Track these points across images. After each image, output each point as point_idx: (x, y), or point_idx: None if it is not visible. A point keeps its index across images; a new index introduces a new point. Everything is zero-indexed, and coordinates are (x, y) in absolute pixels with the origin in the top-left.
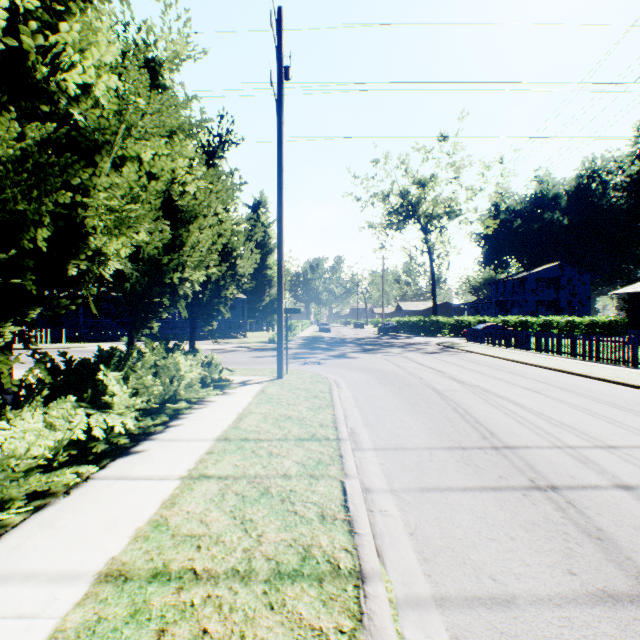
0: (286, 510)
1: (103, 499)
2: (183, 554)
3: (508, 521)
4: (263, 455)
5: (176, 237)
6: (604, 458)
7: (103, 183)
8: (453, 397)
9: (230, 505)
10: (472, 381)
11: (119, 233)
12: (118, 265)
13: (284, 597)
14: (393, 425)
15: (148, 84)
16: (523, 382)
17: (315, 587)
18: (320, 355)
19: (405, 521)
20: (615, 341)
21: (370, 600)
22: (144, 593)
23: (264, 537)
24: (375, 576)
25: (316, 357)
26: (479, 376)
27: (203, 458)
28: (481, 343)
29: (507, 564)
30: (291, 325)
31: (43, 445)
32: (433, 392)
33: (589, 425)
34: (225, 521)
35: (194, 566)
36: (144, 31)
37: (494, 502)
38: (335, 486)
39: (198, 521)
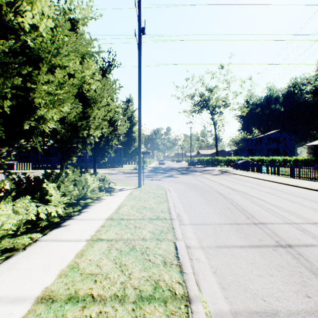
0: (144, 259)
1: (43, 252)
2: (86, 285)
3: (267, 265)
4: (131, 227)
5: (85, 113)
6: (314, 229)
7: (44, 79)
8: (229, 197)
9: (113, 256)
10: (238, 189)
11: (53, 107)
12: (53, 125)
13: (144, 313)
14: (199, 211)
15: (69, 27)
16: (264, 189)
17: (162, 306)
18: (160, 176)
19: (210, 265)
20: (310, 168)
21: (195, 315)
22: (62, 310)
23: (132, 275)
24: (196, 299)
25: (158, 177)
26: (241, 186)
27: (99, 229)
28: (241, 170)
29: (270, 291)
30: (145, 161)
31: (11, 222)
32: (219, 194)
33: (303, 211)
34: (110, 265)
35: (92, 293)
36: (68, 3)
37: (258, 254)
38: (171, 245)
39: (95, 265)
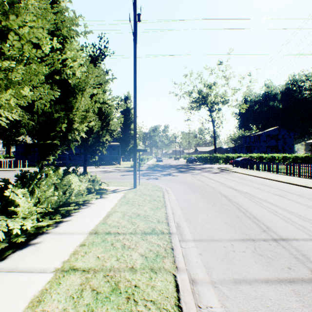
0: (130, 311)
1: None
2: None
3: None
4: (118, 247)
5: (69, 104)
6: None
7: None
8: (235, 200)
9: (84, 304)
10: (243, 189)
11: (7, 88)
12: (16, 116)
13: None
14: (203, 220)
15: None
16: (272, 190)
17: None
18: (157, 174)
19: None
20: None
21: None
22: None
23: None
24: None
25: (155, 175)
26: (246, 186)
27: (76, 250)
28: (240, 167)
29: None
30: (142, 158)
31: None
32: (222, 197)
33: None
34: None
35: None
36: None
37: (295, 297)
38: (169, 281)
39: None
